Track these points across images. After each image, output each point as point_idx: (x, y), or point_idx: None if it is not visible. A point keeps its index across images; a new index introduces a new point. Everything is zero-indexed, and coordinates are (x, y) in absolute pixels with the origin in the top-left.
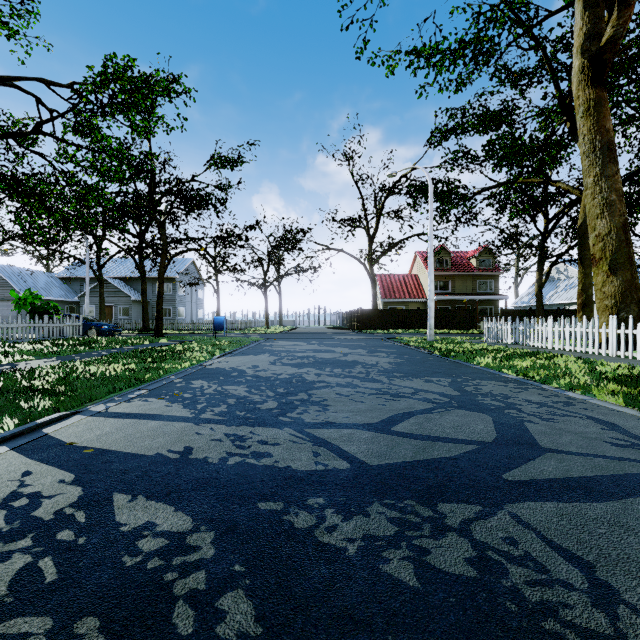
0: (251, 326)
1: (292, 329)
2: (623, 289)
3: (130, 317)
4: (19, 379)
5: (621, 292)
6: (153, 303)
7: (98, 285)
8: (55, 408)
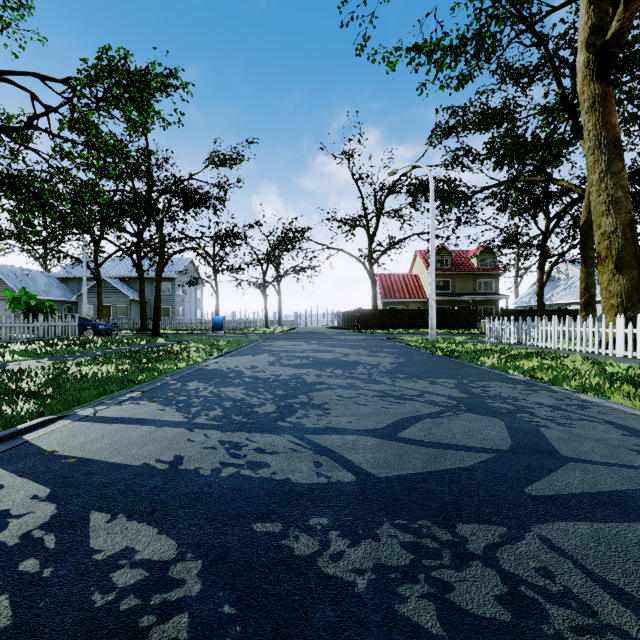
0: (250, 326)
1: (291, 329)
2: (629, 288)
3: (128, 317)
4: (5, 381)
5: (627, 291)
6: (151, 303)
7: (96, 285)
8: (40, 412)
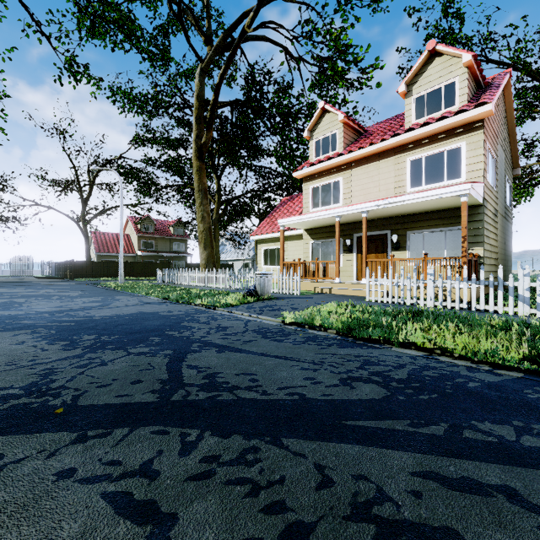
0: None
1: None
2: (208, 256)
3: None
4: None
5: (207, 258)
6: None
7: None
8: None
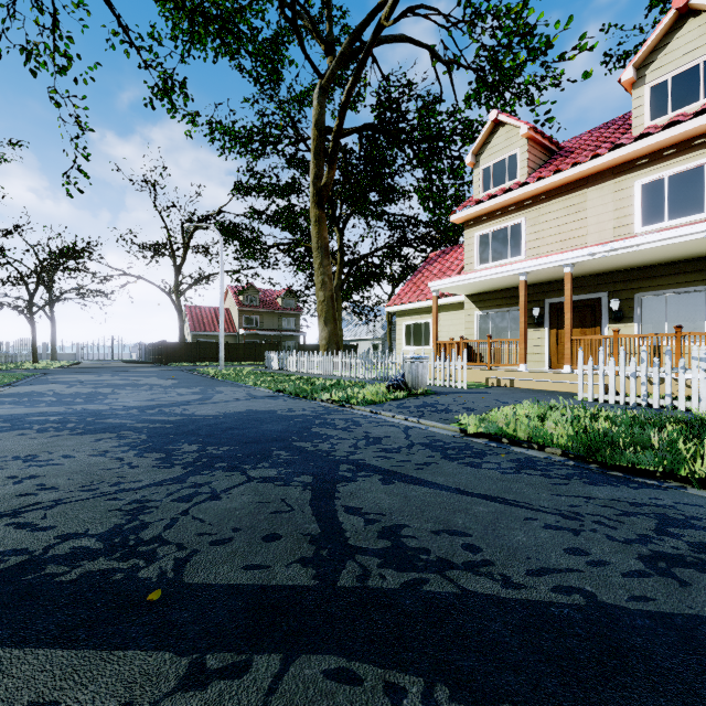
0: (6, 361)
1: (74, 364)
2: (330, 335)
3: None
4: None
5: (329, 337)
6: None
7: None
8: None
